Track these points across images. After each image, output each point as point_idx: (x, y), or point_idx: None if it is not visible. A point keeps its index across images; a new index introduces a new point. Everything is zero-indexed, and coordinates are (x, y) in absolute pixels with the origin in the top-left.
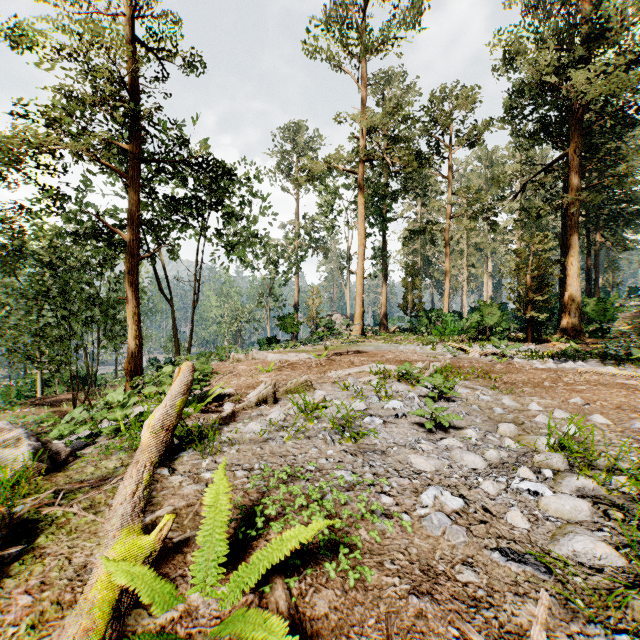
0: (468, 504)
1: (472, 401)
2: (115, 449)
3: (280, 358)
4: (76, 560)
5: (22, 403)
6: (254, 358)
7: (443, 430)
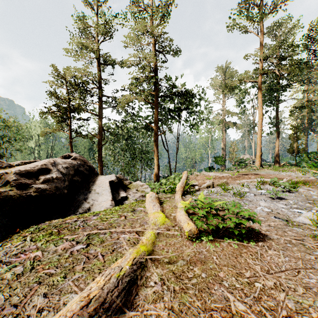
0: (272, 211)
1: (303, 194)
2: (168, 193)
3: (215, 174)
4: (173, 205)
5: None
6: (203, 174)
7: (279, 199)
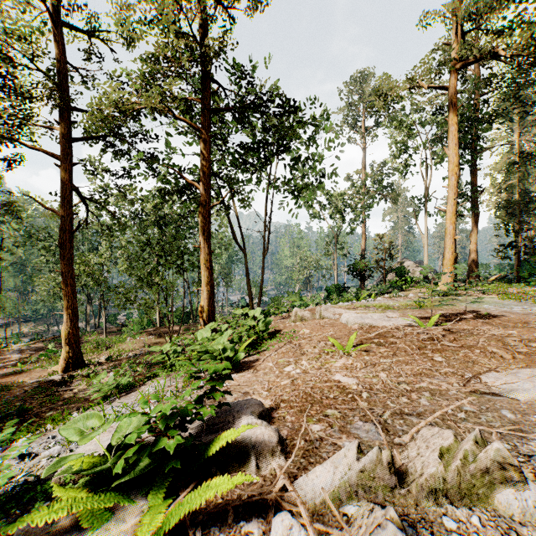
0: None
1: None
2: None
3: (360, 321)
4: None
5: (143, 332)
6: (322, 317)
7: None
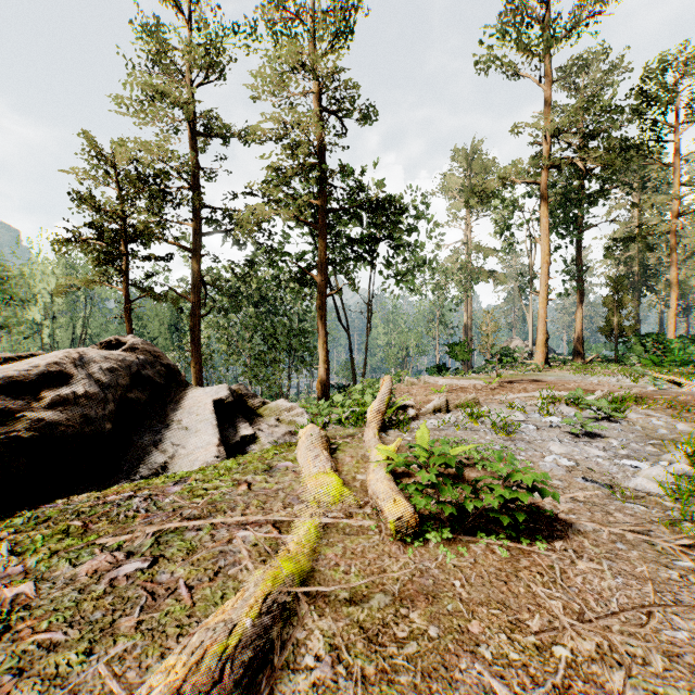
0: (578, 465)
1: (639, 424)
2: (349, 425)
3: (450, 383)
4: (360, 453)
5: None
6: (426, 382)
7: (590, 437)
